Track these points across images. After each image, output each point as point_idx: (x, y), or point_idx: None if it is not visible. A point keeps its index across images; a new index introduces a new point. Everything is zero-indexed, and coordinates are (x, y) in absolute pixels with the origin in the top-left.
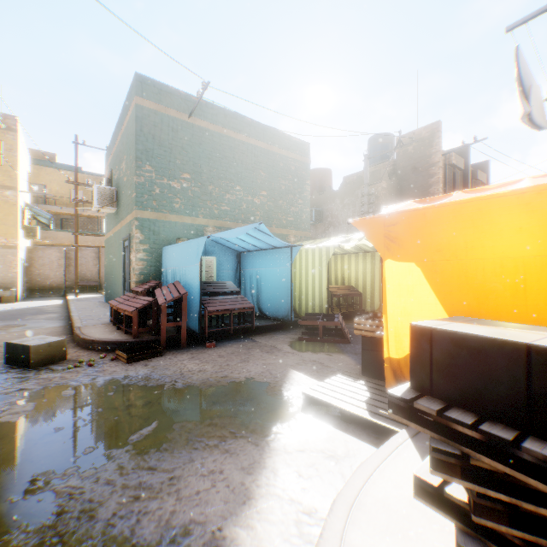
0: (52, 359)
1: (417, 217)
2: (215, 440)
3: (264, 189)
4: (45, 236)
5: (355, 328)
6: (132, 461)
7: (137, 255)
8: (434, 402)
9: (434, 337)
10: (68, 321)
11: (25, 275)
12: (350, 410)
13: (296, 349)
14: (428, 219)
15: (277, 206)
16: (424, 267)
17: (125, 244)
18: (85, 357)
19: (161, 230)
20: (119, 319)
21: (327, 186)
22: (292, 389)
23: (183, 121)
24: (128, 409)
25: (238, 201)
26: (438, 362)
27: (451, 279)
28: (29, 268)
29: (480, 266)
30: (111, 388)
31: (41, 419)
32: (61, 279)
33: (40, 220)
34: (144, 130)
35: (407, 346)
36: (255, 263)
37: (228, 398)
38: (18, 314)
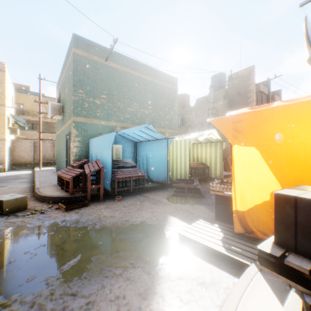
0: (18, 208)
1: (256, 116)
2: (120, 269)
3: (150, 105)
4: (23, 133)
5: (205, 188)
6: (60, 288)
7: (74, 144)
8: (302, 260)
9: (299, 204)
10: (33, 184)
11: (10, 156)
12: (212, 247)
13: (171, 201)
14: (264, 117)
15: (158, 115)
16: (261, 150)
17: (67, 137)
18: (39, 207)
19: (88, 129)
20: (62, 182)
21: (187, 104)
22: (171, 229)
23: (102, 63)
24: (62, 245)
25: (135, 112)
26: (303, 226)
27: (281, 157)
28: (13, 152)
29: (303, 148)
30: (53, 229)
31: (2, 252)
32: (31, 158)
33: (19, 124)
34: (78, 68)
35: (249, 203)
36: (145, 149)
37: (129, 236)
38: (3, 179)
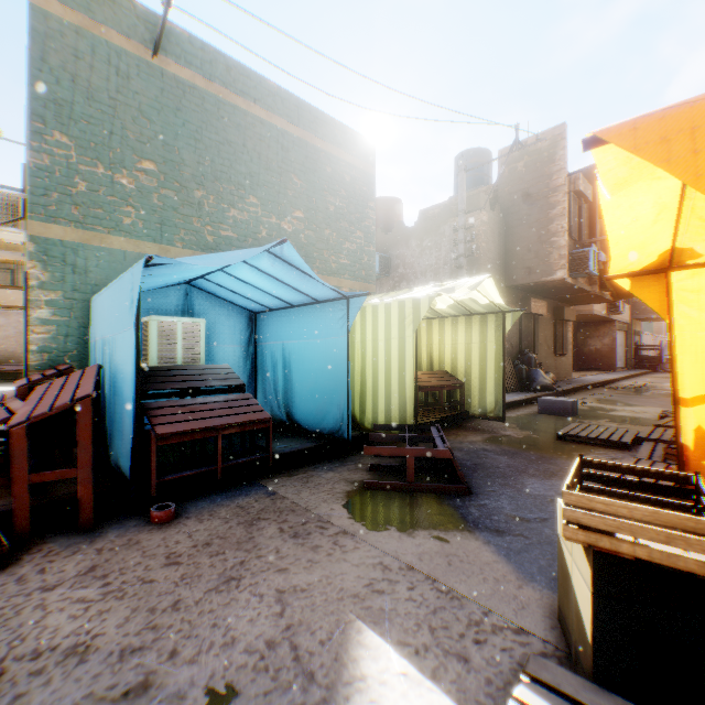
0: None
1: None
2: None
3: (299, 207)
4: None
5: (462, 449)
6: None
7: (34, 313)
8: None
9: None
10: None
11: None
12: None
13: (360, 518)
14: None
15: (321, 238)
16: None
17: None
18: None
19: (91, 264)
20: None
21: (398, 221)
22: None
23: (141, 61)
24: None
25: (251, 223)
26: None
27: None
28: None
29: None
30: None
31: None
32: None
33: None
34: (53, 61)
35: None
36: (282, 332)
37: None
38: None
